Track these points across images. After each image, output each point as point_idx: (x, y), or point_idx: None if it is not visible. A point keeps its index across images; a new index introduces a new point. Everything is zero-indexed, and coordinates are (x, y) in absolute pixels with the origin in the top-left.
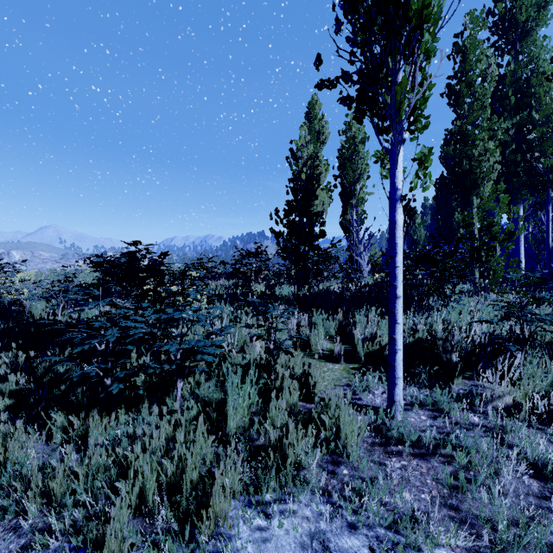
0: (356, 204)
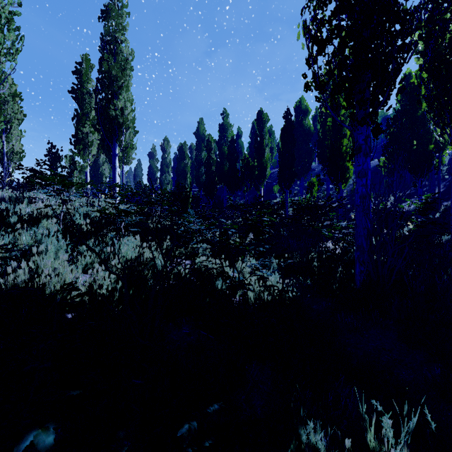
0: (7, 140)
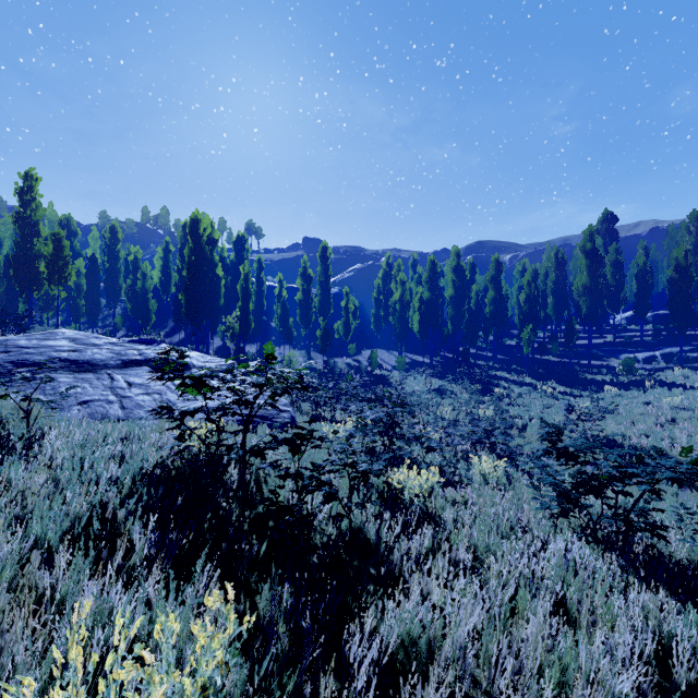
0: None
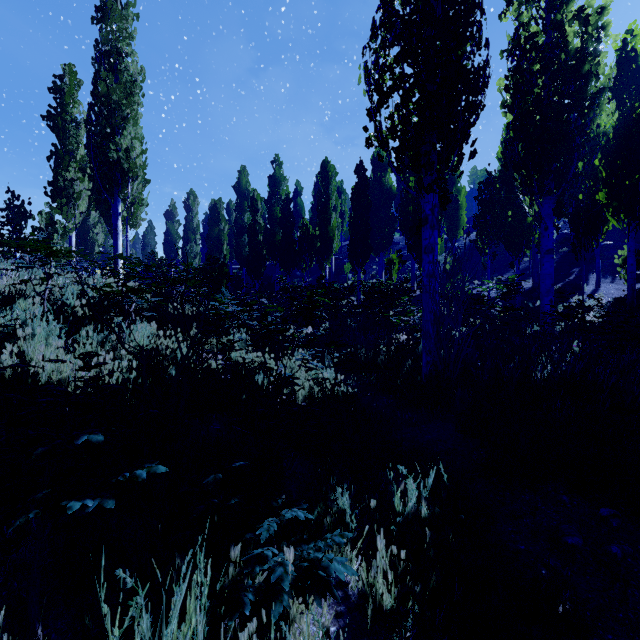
0: None
